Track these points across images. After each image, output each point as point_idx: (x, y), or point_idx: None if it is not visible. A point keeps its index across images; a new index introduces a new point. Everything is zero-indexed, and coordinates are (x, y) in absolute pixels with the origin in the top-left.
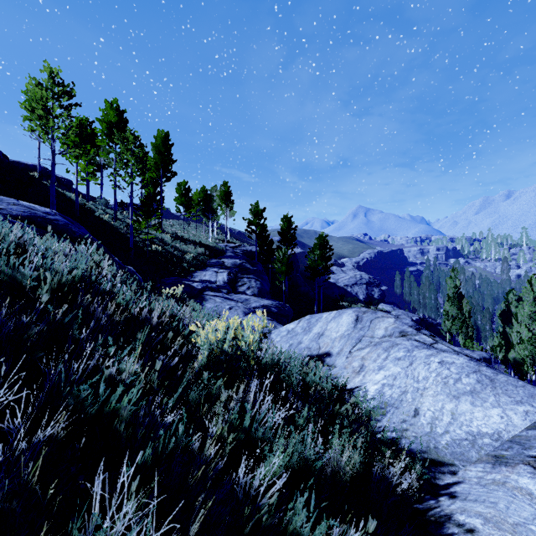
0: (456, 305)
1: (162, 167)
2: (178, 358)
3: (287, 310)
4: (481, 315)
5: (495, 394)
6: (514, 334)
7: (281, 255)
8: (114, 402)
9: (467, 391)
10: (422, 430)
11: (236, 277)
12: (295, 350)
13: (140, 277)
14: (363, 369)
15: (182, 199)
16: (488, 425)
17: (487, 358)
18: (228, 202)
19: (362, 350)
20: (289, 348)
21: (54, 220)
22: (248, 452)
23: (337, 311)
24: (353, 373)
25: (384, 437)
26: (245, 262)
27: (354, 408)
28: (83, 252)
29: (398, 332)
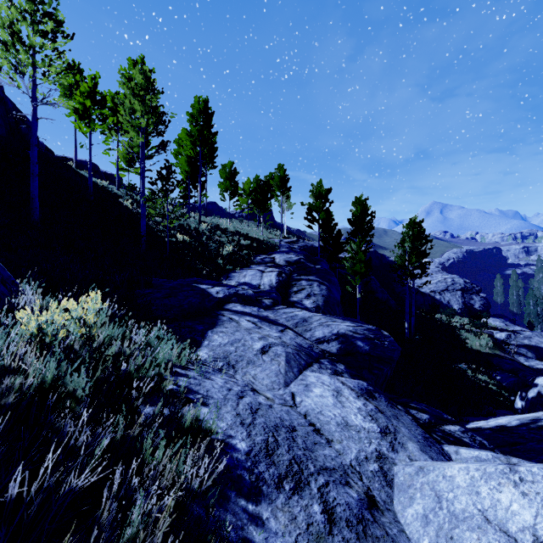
0: None
1: (200, 140)
2: None
3: (389, 346)
4: None
5: None
6: None
7: (355, 248)
8: None
9: None
10: None
11: (290, 279)
12: None
13: None
14: None
15: (227, 184)
16: None
17: None
18: (283, 189)
19: None
20: None
21: None
22: None
23: None
24: None
25: None
26: (304, 258)
27: None
28: None
29: None
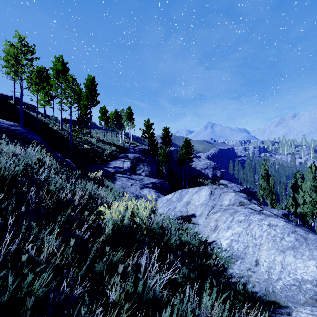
0: (266, 181)
1: (91, 97)
2: (92, 229)
3: (167, 185)
4: (280, 186)
5: (309, 249)
6: (300, 198)
7: (163, 151)
8: (26, 286)
9: (290, 247)
10: (262, 277)
11: (135, 165)
12: (172, 212)
13: (74, 166)
14: (217, 228)
15: (103, 117)
16: (308, 274)
17: (287, 213)
18: (131, 119)
19: (215, 214)
20: (168, 211)
21: (16, 130)
22: (140, 312)
23: (198, 188)
24: (211, 231)
25: (239, 288)
26: (141, 155)
27: (214, 260)
28: (31, 152)
29: (238, 202)
